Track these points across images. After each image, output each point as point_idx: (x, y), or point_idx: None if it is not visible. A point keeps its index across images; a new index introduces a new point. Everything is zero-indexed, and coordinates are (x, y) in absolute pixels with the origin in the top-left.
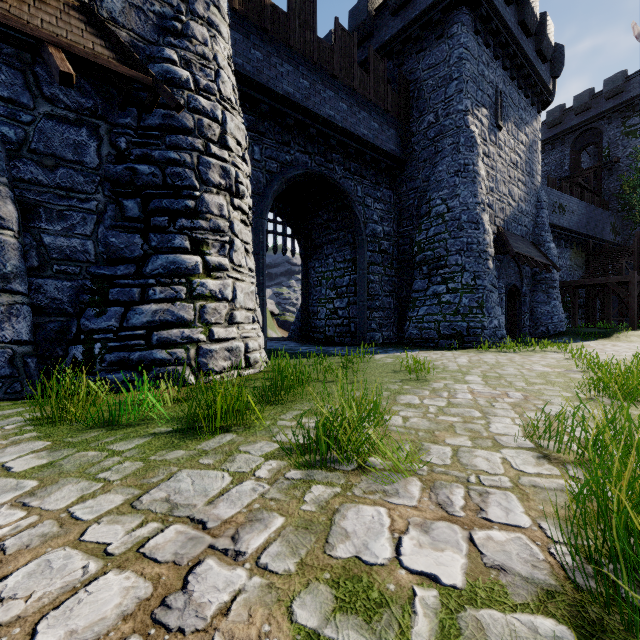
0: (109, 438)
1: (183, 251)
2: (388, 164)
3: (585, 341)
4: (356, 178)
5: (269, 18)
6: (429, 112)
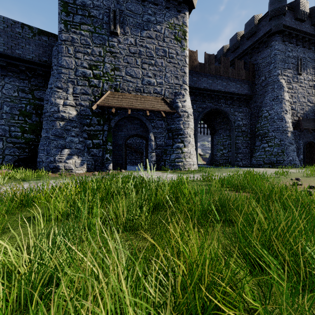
0: (176, 173)
1: (180, 142)
2: (244, 98)
3: None
4: (230, 106)
5: (198, 68)
6: (262, 76)
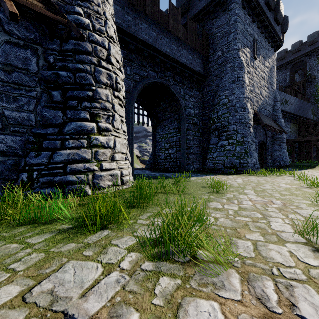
0: (29, 233)
1: (85, 120)
2: (197, 78)
3: (301, 170)
4: (180, 85)
5: None
6: (218, 50)
